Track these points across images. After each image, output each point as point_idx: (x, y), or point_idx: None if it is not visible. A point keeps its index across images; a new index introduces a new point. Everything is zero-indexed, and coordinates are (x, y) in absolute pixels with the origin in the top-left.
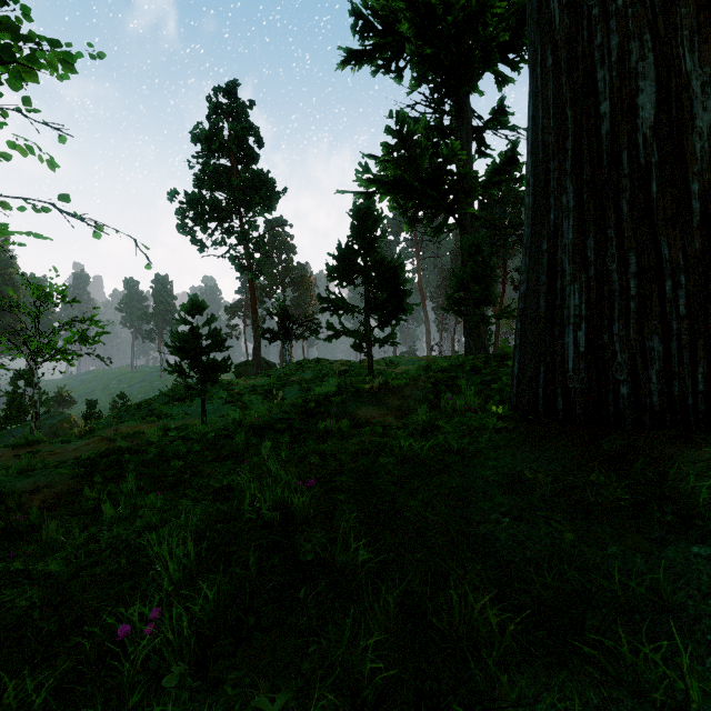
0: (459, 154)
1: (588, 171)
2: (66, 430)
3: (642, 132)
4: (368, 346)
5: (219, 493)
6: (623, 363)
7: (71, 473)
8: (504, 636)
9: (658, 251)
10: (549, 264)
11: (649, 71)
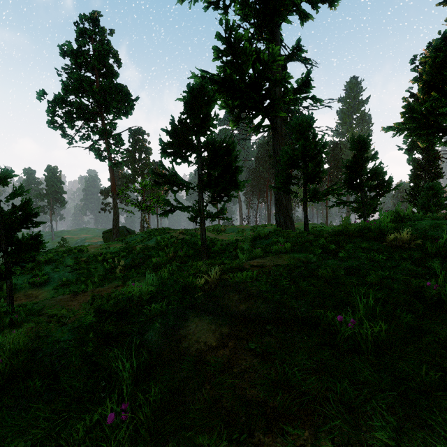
0: (277, 60)
1: None
2: None
3: None
4: (201, 220)
5: None
6: None
7: None
8: None
9: None
10: None
11: None
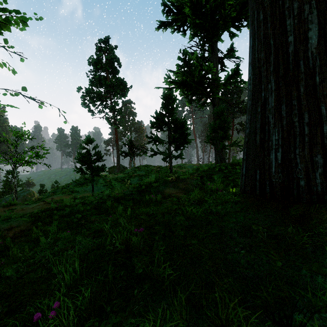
0: (212, 69)
1: (282, 71)
2: (30, 198)
3: (311, 50)
4: (170, 159)
5: (96, 233)
6: (301, 169)
7: (28, 220)
8: (248, 324)
9: (319, 111)
10: (261, 119)
11: (314, 19)
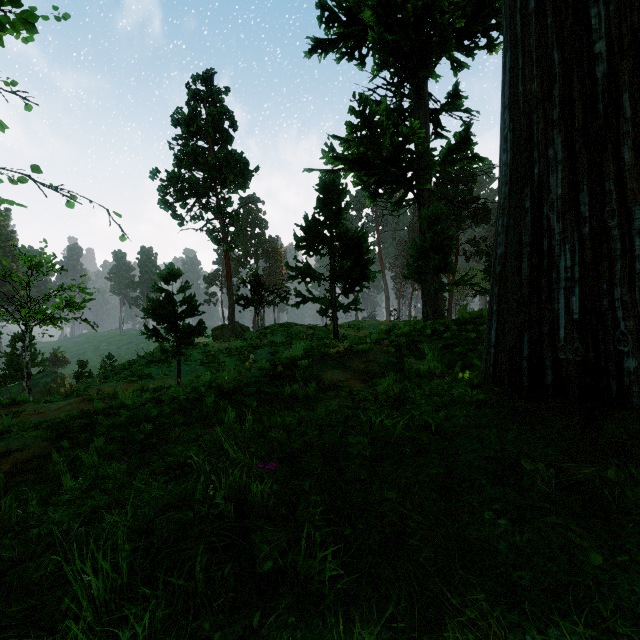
0: (418, 133)
1: (580, 118)
2: (58, 388)
3: None
4: (333, 311)
5: (178, 467)
6: (628, 332)
7: (43, 437)
8: None
9: None
10: (533, 223)
11: None
